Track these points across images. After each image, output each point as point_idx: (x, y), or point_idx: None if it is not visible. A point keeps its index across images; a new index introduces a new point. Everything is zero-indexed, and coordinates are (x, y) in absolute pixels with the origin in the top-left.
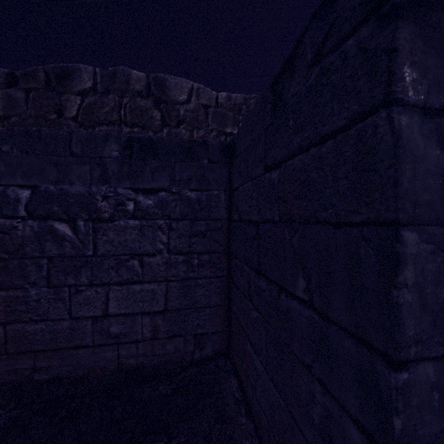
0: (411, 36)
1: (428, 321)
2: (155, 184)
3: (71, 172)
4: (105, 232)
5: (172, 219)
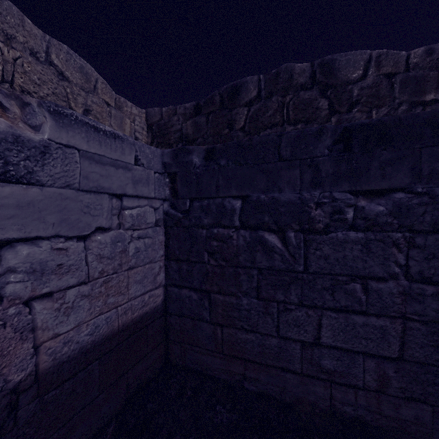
0: None
1: None
2: (386, 183)
3: (279, 178)
4: (317, 245)
5: (414, 231)
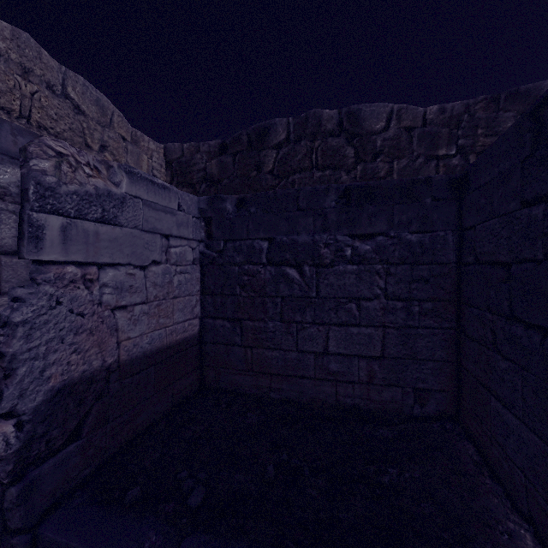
0: None
1: None
2: (372, 230)
3: (298, 224)
4: (325, 276)
5: (389, 264)
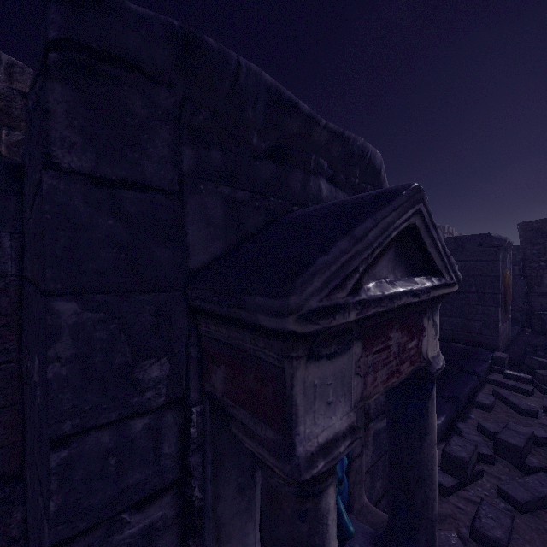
0: (75, 101)
1: (100, 389)
2: None
3: None
4: None
5: None
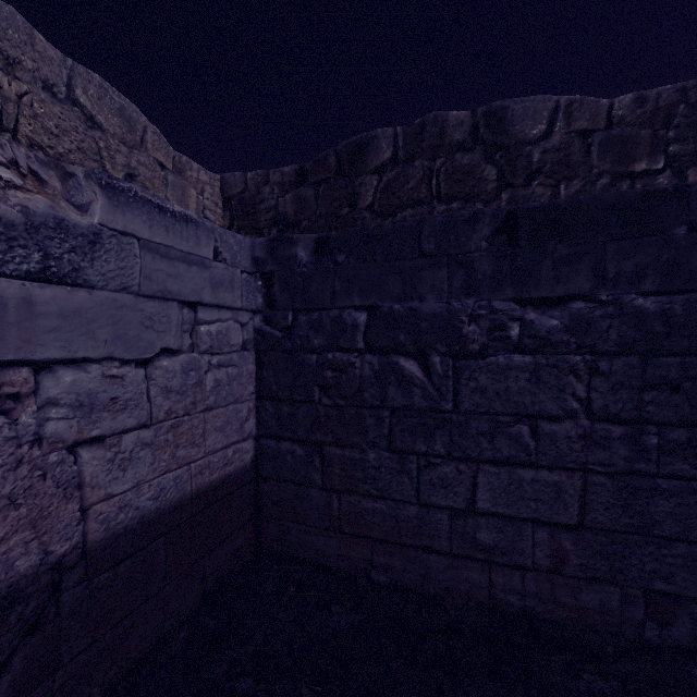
0: None
1: None
2: (561, 289)
3: (420, 281)
4: (471, 374)
5: (597, 353)
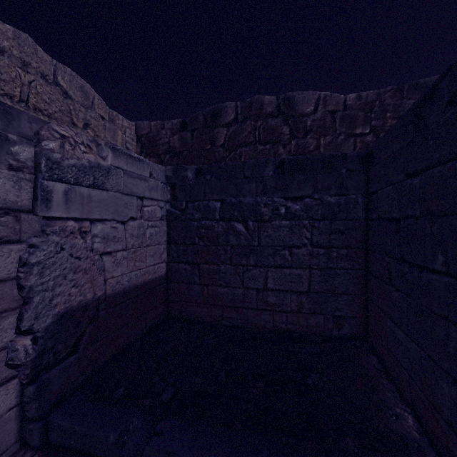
0: None
1: None
2: (301, 193)
3: (244, 189)
4: (265, 229)
5: (314, 220)
